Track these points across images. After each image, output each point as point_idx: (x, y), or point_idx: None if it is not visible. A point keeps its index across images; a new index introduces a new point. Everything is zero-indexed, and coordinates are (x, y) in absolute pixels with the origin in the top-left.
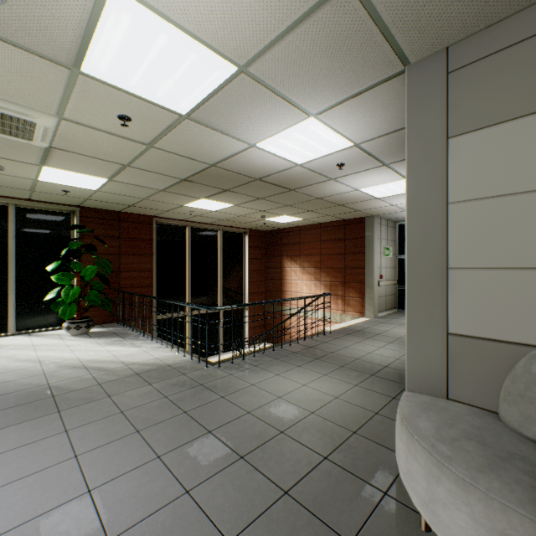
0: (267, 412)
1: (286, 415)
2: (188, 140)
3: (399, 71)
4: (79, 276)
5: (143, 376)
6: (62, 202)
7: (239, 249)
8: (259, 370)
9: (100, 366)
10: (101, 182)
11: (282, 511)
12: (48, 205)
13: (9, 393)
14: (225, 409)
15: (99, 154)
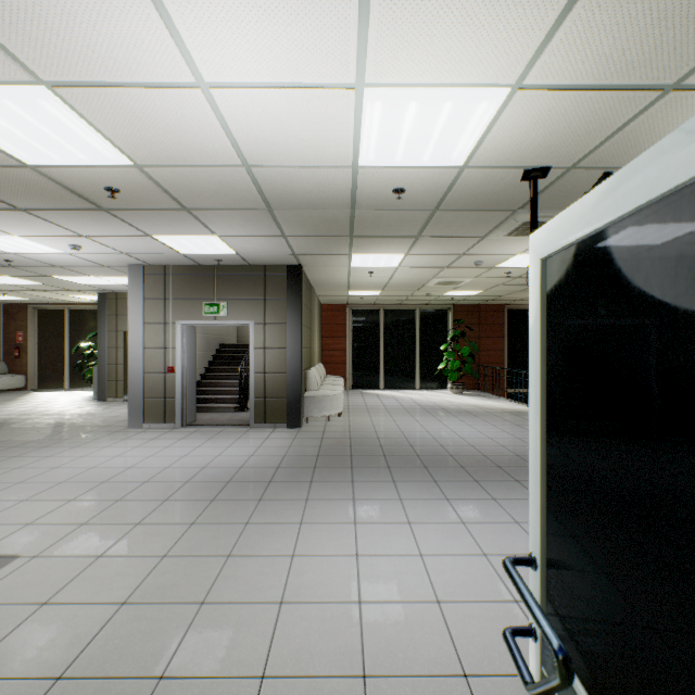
0: None
1: None
2: None
3: None
4: (456, 354)
5: (512, 413)
6: (443, 303)
7: None
8: None
9: (483, 407)
10: (477, 292)
11: None
12: (435, 306)
13: (446, 408)
14: None
15: (485, 283)
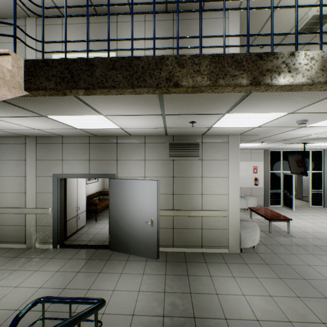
0: None
1: None
2: None
3: (239, 7)
4: None
5: None
6: None
7: None
8: None
9: None
10: None
11: None
12: None
13: None
14: None
15: None
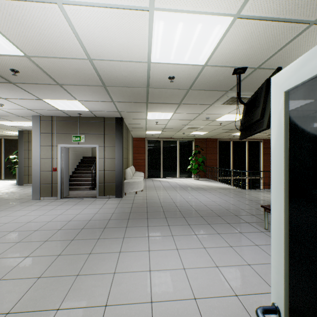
0: (260, 197)
1: (266, 199)
2: (235, 123)
3: None
4: (196, 161)
5: (222, 188)
6: (190, 137)
7: (257, 149)
8: (260, 192)
9: (208, 186)
10: (206, 132)
11: (258, 205)
12: (186, 139)
13: (192, 187)
14: (247, 195)
15: (210, 128)
